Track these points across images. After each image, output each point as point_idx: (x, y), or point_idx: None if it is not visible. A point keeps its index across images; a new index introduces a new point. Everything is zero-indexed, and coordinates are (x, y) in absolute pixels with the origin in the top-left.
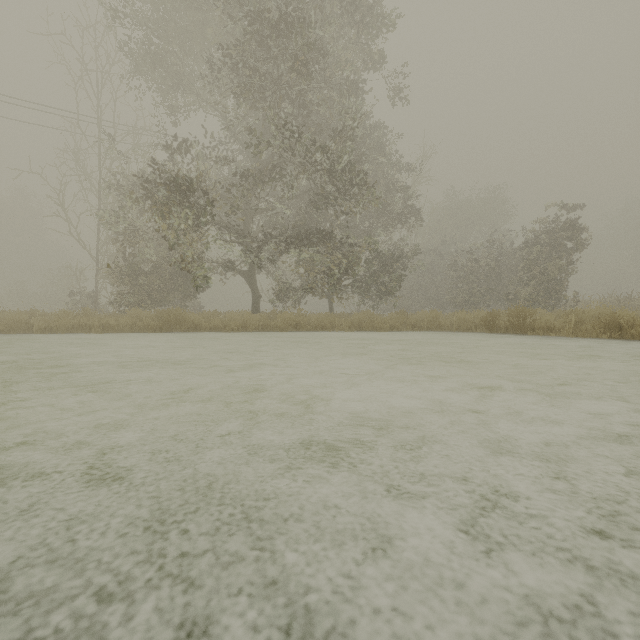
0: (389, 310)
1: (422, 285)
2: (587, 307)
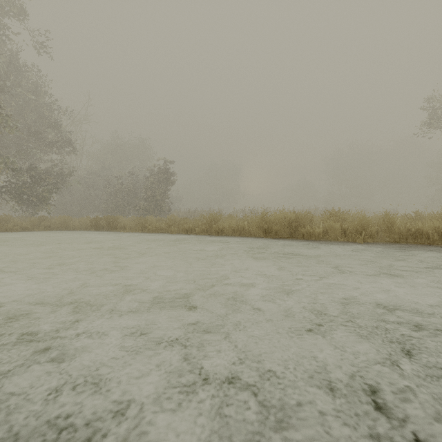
0: (62, 214)
1: (88, 196)
2: (179, 215)
